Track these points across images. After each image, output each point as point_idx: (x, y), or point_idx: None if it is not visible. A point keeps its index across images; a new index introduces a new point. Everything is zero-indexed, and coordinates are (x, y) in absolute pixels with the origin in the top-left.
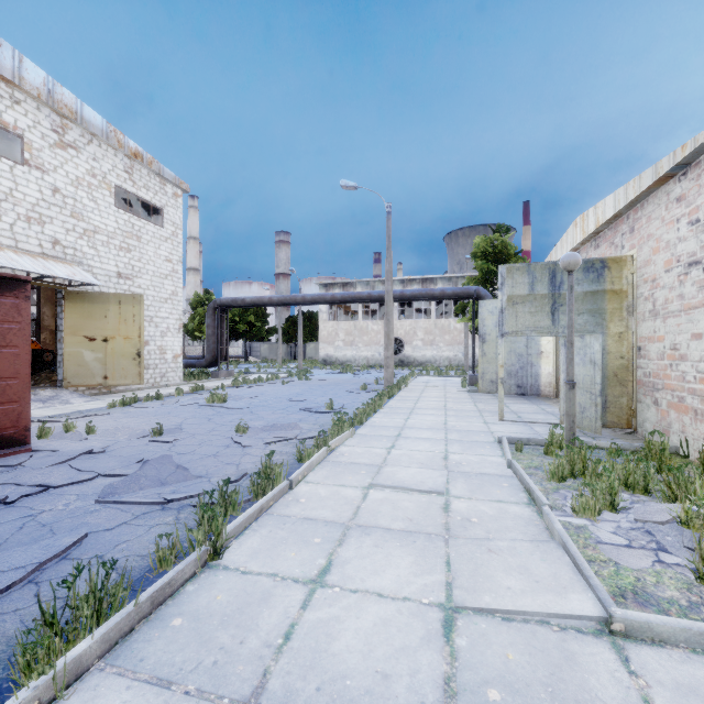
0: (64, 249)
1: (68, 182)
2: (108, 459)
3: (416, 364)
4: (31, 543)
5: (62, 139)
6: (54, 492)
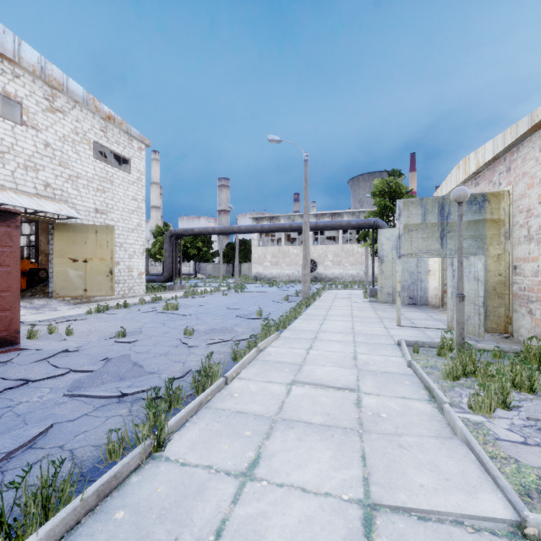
0: (53, 190)
1: (57, 138)
2: (80, 357)
3: (327, 280)
4: (4, 433)
5: (52, 105)
6: (32, 385)
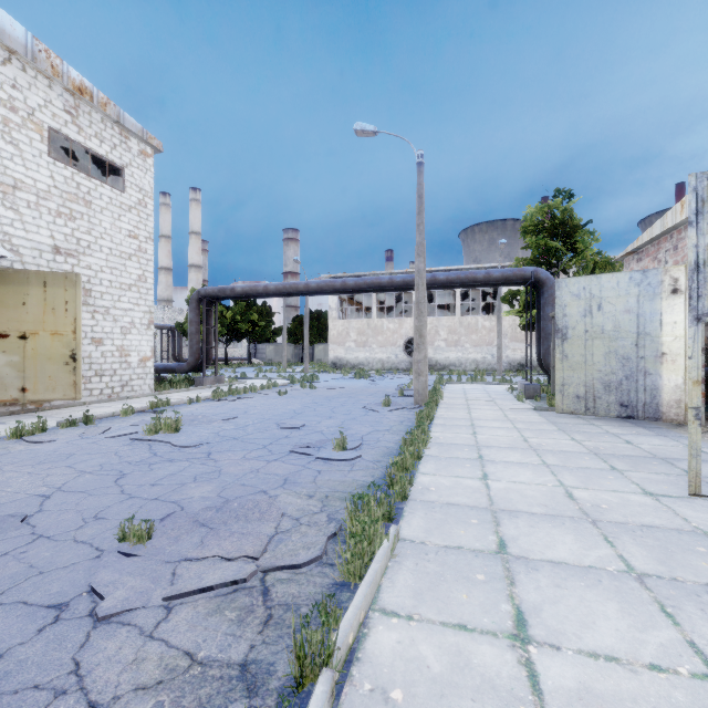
0: None
1: None
2: None
3: (438, 368)
4: None
5: None
6: None
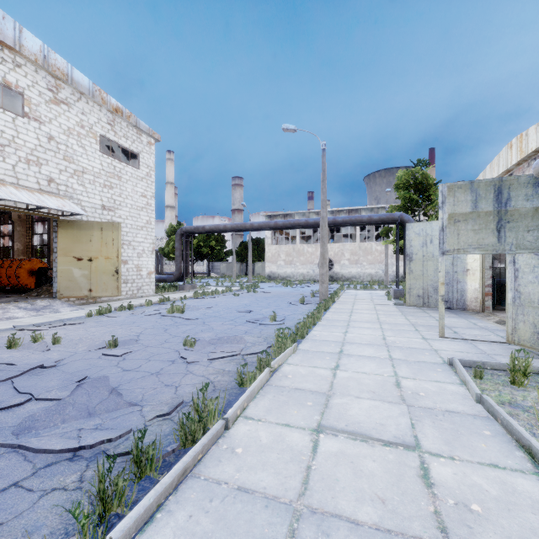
0: (57, 186)
1: (61, 131)
2: (53, 376)
3: (343, 279)
4: None
5: (56, 96)
6: None
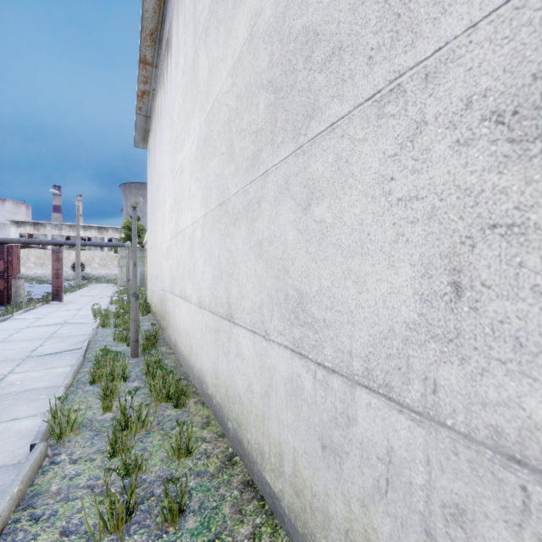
0: None
1: None
2: None
3: (94, 278)
4: None
5: None
6: None
